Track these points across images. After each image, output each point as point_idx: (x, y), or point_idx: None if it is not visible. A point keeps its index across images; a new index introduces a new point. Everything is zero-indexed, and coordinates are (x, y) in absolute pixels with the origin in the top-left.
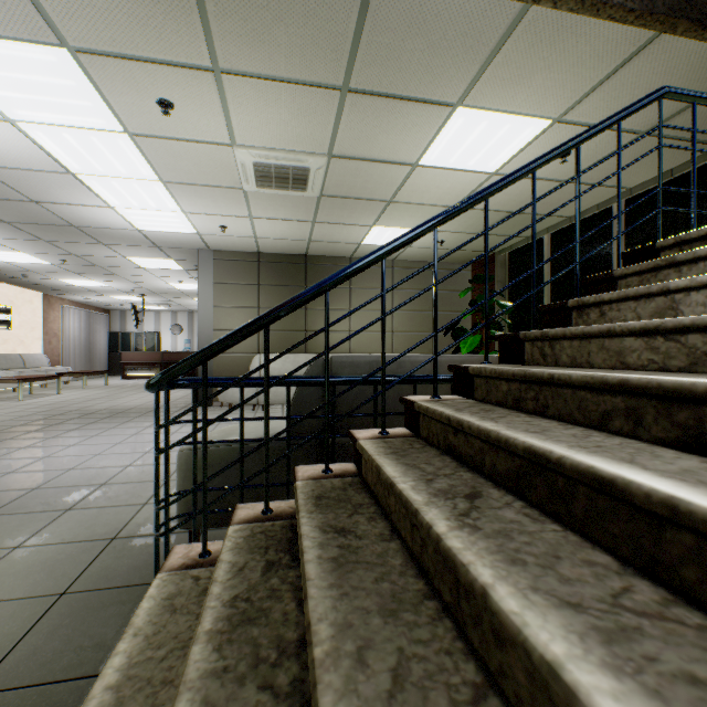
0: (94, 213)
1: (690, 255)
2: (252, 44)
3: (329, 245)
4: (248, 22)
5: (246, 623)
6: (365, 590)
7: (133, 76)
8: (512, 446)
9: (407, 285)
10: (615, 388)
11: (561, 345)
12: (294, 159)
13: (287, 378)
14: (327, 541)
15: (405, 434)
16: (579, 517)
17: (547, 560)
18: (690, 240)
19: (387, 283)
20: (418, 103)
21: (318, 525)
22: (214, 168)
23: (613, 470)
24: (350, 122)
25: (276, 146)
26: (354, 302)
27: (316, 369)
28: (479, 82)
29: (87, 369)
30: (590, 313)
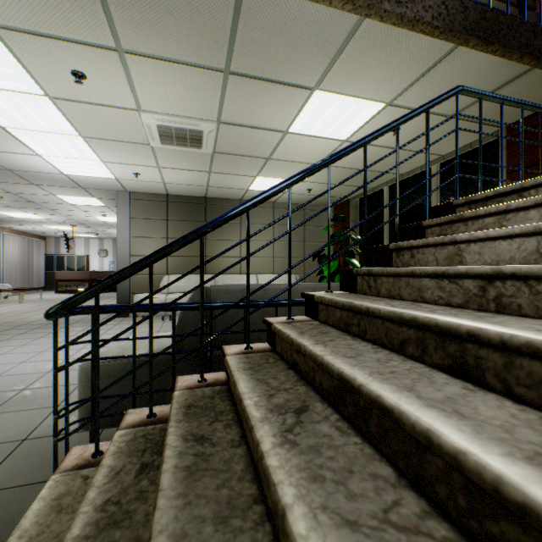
0: (24, 160)
1: (473, 214)
2: (148, 32)
3: (224, 190)
4: (143, 14)
5: (111, 526)
6: (206, 498)
7: (48, 50)
8: (330, 371)
9: (284, 222)
10: (409, 323)
11: (381, 280)
12: (190, 123)
13: (173, 304)
14: (186, 450)
15: (265, 349)
16: (373, 433)
17: (342, 475)
18: (476, 200)
19: (269, 220)
20: (284, 85)
21: (182, 434)
22: (125, 127)
23: (394, 399)
24: (233, 97)
25: (175, 112)
26: (243, 234)
27: (197, 296)
28: (330, 72)
29: (26, 285)
30: (404, 254)
